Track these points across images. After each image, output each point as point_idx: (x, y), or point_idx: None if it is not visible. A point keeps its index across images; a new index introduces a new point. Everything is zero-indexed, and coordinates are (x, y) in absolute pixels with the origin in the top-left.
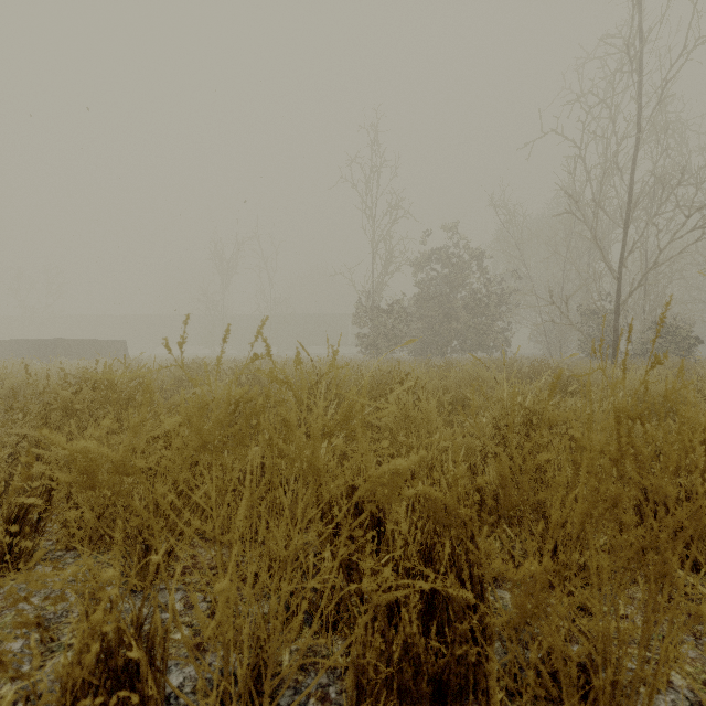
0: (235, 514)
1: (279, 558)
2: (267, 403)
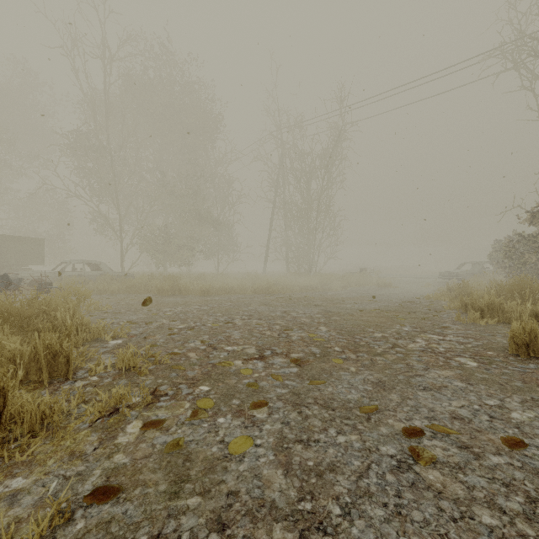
0: None
1: None
2: None
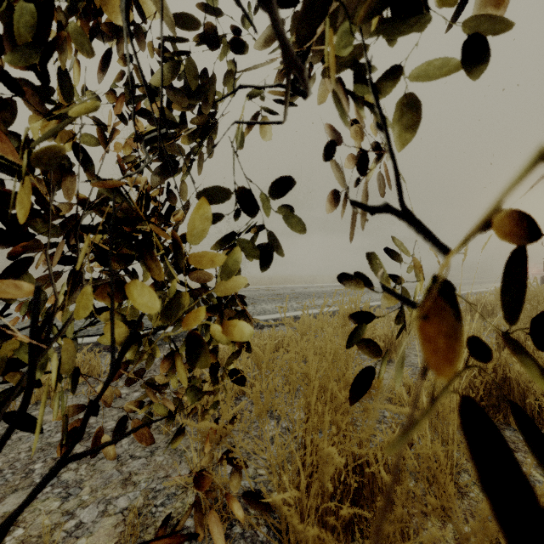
0: None
1: None
2: None
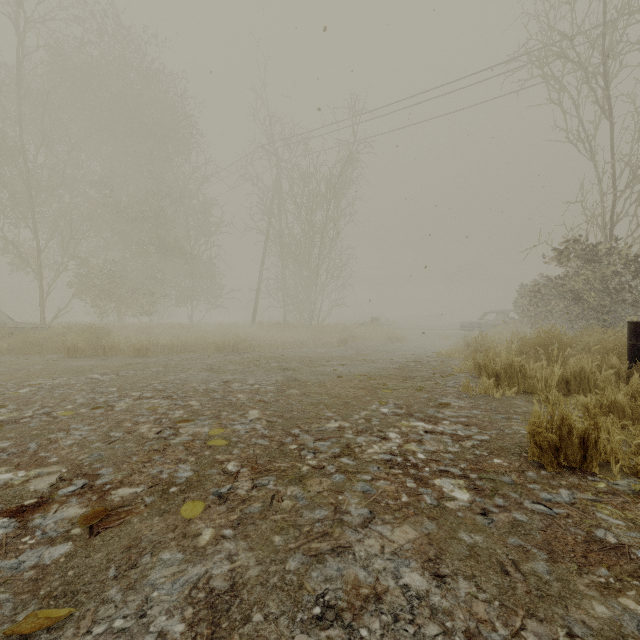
0: None
1: None
2: None
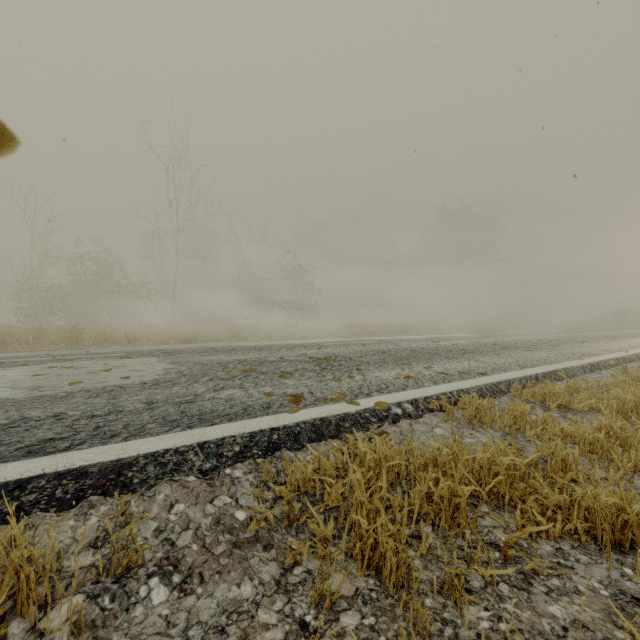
0: (7, 335)
1: (12, 338)
2: (10, 327)
